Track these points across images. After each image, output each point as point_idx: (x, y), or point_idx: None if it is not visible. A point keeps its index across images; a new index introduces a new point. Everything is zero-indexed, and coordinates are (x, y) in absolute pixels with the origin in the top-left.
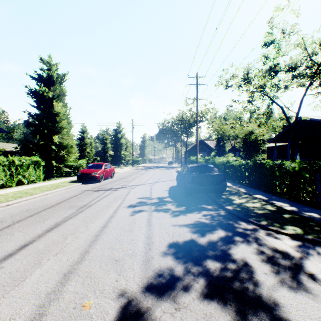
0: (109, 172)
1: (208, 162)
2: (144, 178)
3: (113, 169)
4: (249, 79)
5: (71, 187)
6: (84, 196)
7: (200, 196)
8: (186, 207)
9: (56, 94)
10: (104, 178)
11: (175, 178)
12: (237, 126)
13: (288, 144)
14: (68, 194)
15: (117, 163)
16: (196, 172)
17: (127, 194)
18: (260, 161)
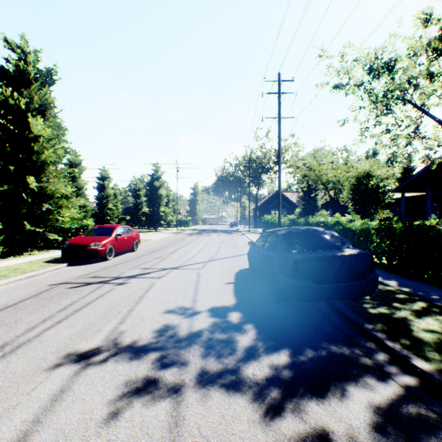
0: (127, 242)
1: (296, 224)
2: (190, 252)
3: (136, 235)
4: (387, 64)
5: (40, 273)
6: (36, 305)
7: (308, 302)
8: (290, 359)
9: (35, 104)
10: (115, 253)
11: (244, 251)
12: (341, 166)
13: (428, 194)
14: (9, 296)
15: (154, 225)
16: (300, 247)
17: (142, 296)
18: (423, 221)
